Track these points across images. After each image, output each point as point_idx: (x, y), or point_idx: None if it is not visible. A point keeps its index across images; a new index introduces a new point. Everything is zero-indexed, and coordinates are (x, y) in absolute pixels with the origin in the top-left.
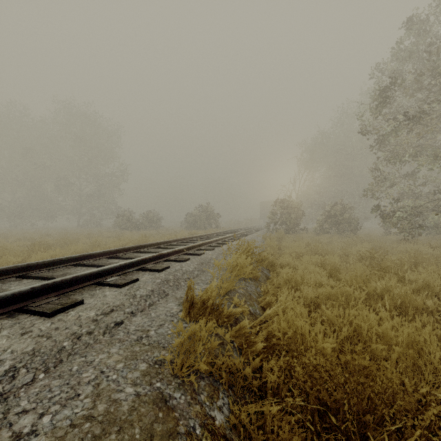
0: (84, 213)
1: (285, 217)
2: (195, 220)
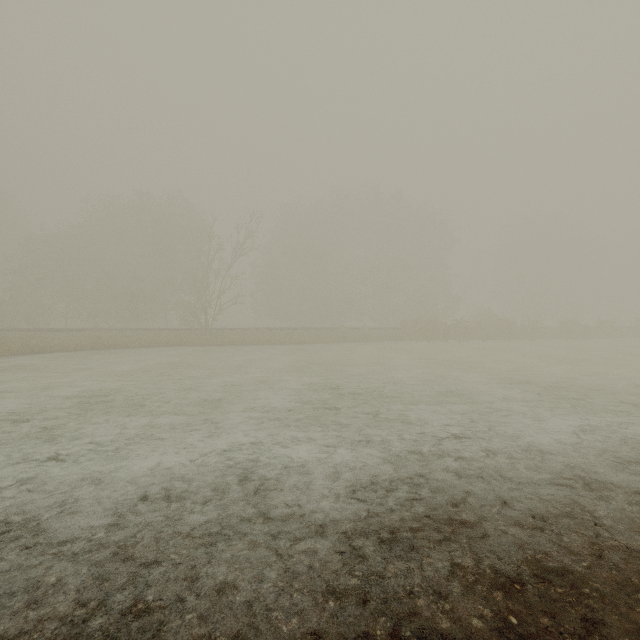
0: None
1: None
2: None
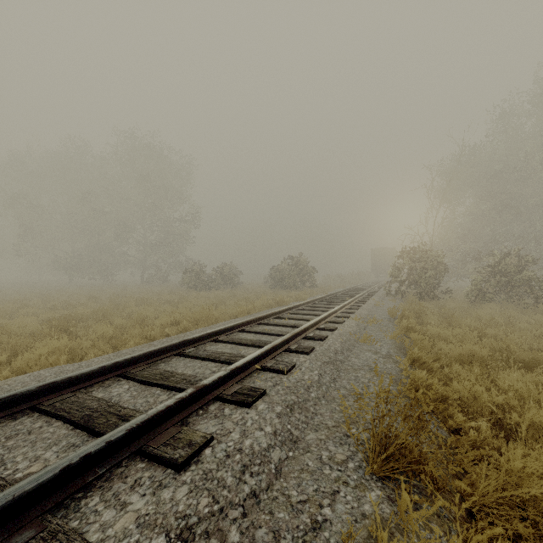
0: (149, 266)
1: (417, 275)
2: (282, 277)
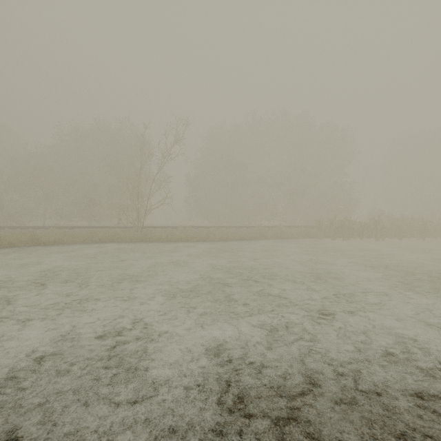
0: None
1: None
2: None
